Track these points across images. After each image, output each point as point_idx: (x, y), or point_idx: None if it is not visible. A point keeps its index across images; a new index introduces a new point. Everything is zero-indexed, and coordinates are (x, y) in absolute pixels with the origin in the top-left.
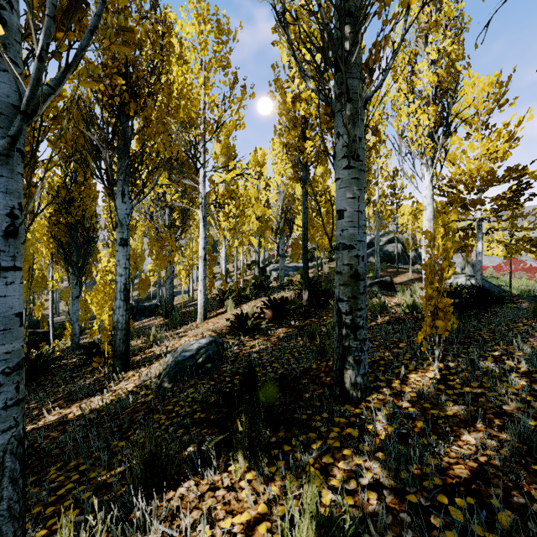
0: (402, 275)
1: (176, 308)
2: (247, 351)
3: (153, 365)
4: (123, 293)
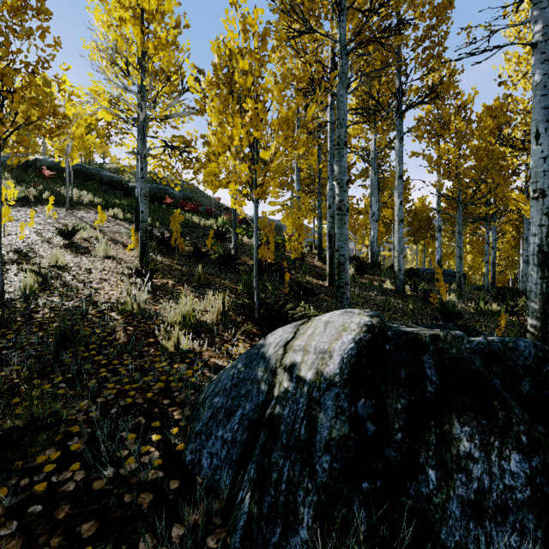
0: None
1: None
2: None
3: None
4: None
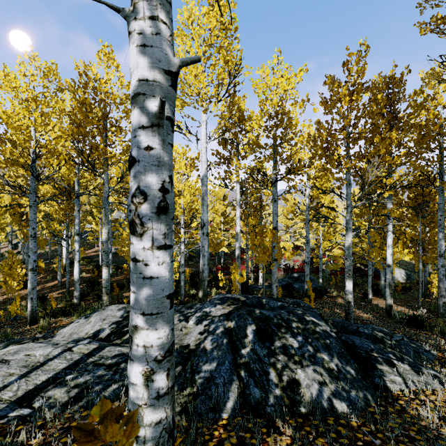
0: (93, 249)
1: None
2: None
3: None
4: None
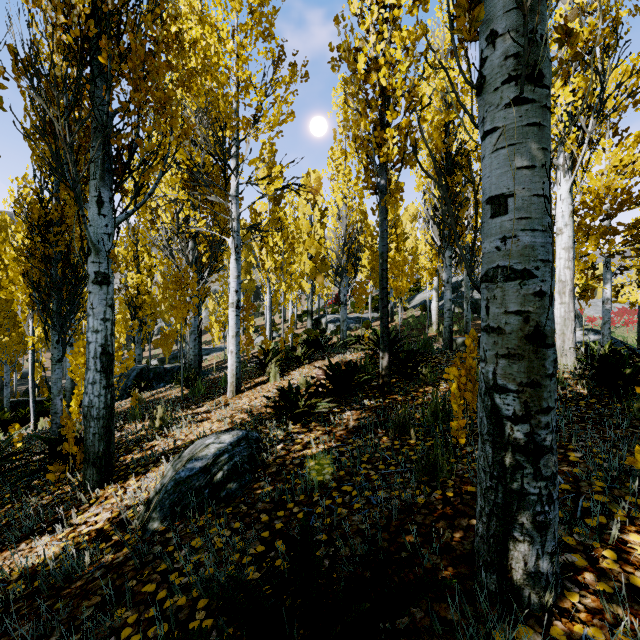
0: None
1: (208, 370)
2: (299, 455)
3: (148, 474)
4: (101, 359)
